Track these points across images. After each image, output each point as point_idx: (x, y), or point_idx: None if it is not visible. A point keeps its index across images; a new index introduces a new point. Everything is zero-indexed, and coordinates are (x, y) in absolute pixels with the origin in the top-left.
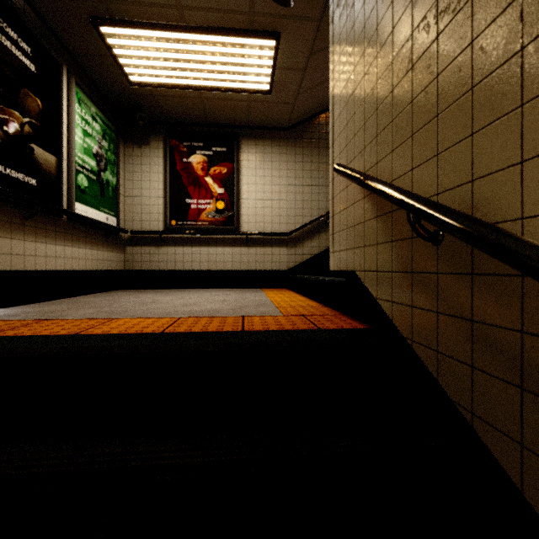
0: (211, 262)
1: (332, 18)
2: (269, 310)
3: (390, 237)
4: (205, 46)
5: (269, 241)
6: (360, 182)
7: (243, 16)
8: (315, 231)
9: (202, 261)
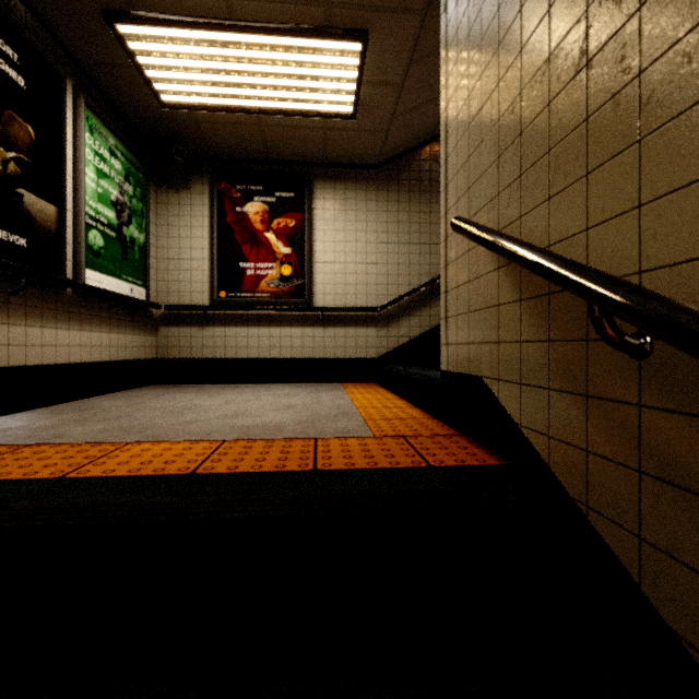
0: (274, 347)
1: (444, 4)
2: (353, 425)
3: (545, 334)
4: (264, 52)
5: (353, 319)
6: (496, 247)
7: (317, 8)
8: (415, 305)
9: (262, 346)
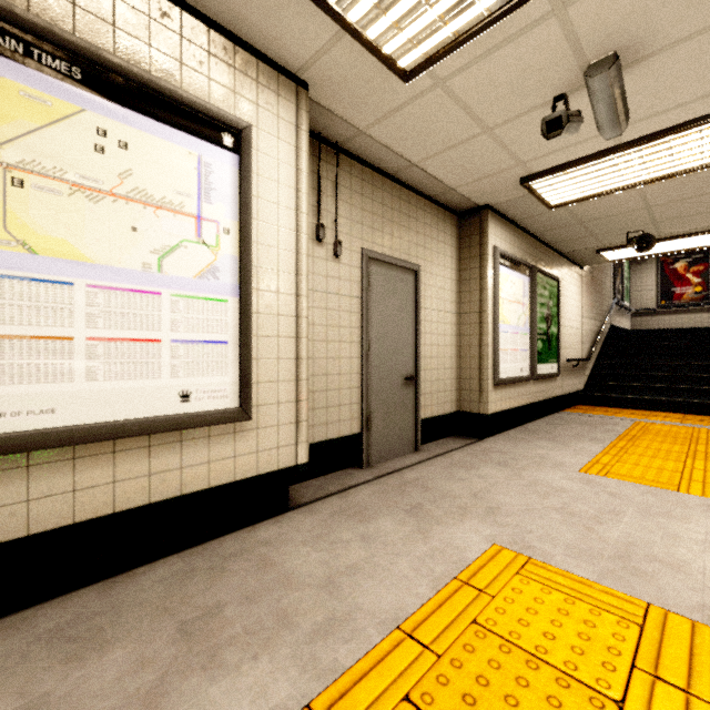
0: (690, 323)
1: None
2: None
3: None
4: None
5: None
6: None
7: None
8: None
9: (683, 323)
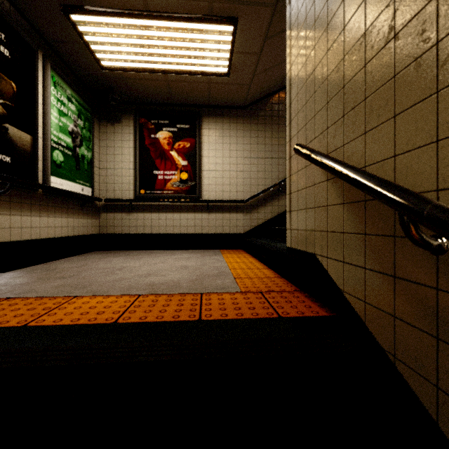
0: (176, 226)
1: None
2: (227, 282)
3: (362, 229)
4: (168, 32)
5: (228, 207)
6: (327, 167)
7: (203, 2)
8: (268, 198)
9: (168, 225)
